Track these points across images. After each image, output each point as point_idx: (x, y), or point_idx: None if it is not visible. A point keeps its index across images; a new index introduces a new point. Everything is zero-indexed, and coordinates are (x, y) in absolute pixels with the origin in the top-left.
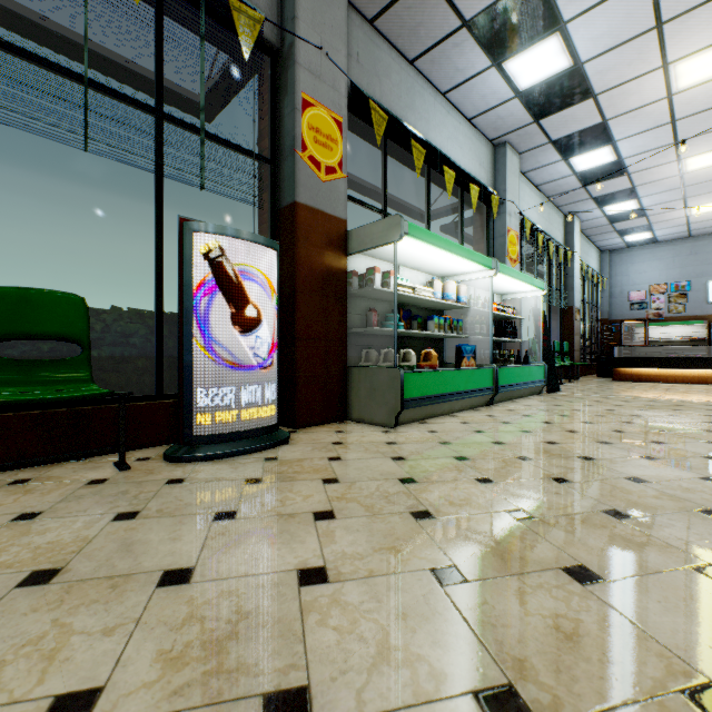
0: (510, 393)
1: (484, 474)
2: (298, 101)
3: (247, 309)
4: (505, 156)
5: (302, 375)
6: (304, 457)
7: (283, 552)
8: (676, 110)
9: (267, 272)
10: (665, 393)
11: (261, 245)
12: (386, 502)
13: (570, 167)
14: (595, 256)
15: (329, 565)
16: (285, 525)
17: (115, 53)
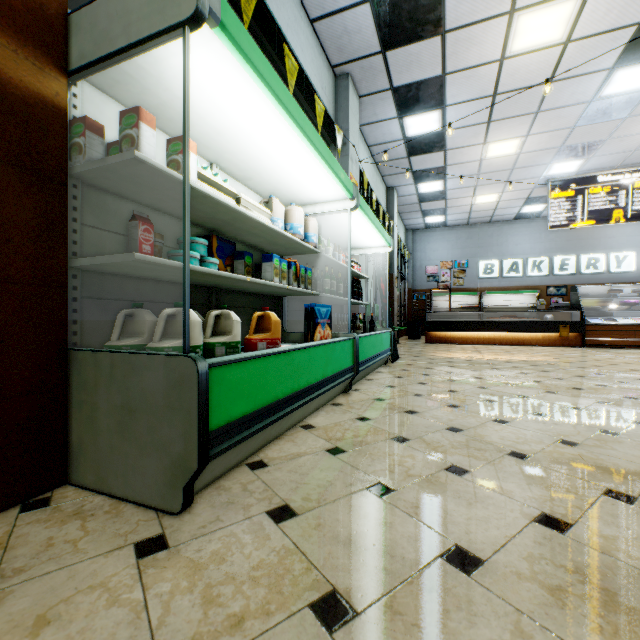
0: (366, 369)
1: None
2: None
3: None
4: (348, 90)
5: None
6: None
7: None
8: (501, 81)
9: None
10: (485, 356)
11: None
12: None
13: (402, 129)
14: (403, 233)
15: None
16: None
17: None
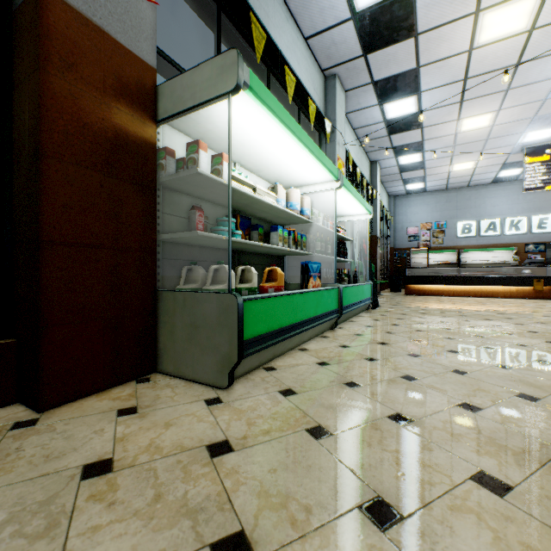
0: (349, 313)
1: None
2: None
3: None
4: (335, 87)
5: (57, 309)
6: None
7: None
8: (471, 67)
9: None
10: (457, 306)
11: None
12: None
13: (382, 113)
14: (386, 199)
15: None
16: None
17: None
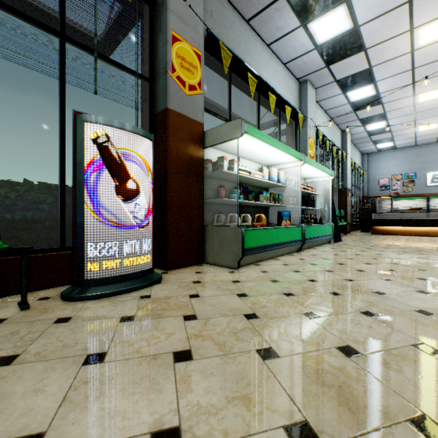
0: (312, 243)
1: (309, 309)
2: (169, 36)
3: (128, 183)
4: (307, 89)
5: (171, 232)
6: (171, 295)
7: (140, 406)
8: (416, 61)
9: (144, 155)
10: (407, 242)
11: (140, 135)
12: (235, 339)
13: (346, 98)
14: (359, 157)
15: (184, 425)
16: (146, 369)
17: (36, 0)
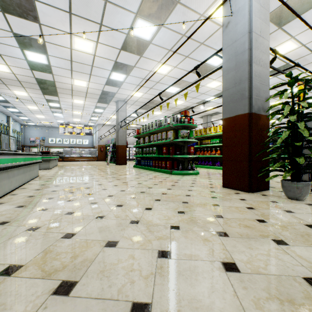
0: None
1: None
2: None
3: None
4: None
5: None
6: None
7: None
8: (30, 110)
9: None
10: None
11: None
12: None
13: (7, 109)
14: (19, 126)
15: None
16: None
17: None
